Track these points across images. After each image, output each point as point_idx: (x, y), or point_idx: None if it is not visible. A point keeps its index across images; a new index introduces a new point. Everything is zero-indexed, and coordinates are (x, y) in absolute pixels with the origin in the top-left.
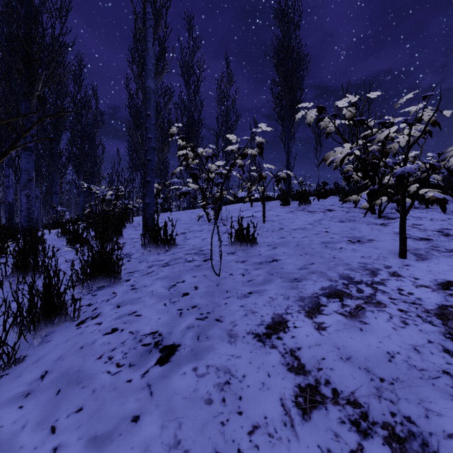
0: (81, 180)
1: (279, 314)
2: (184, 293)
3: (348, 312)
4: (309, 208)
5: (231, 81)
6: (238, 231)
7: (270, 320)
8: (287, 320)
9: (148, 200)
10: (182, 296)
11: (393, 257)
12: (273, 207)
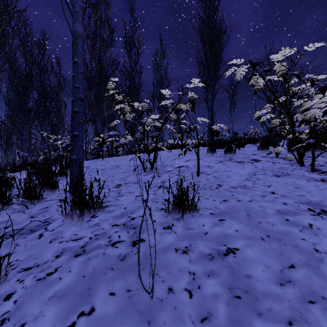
0: (44, 130)
1: None
2: None
3: None
4: (235, 158)
5: (163, 55)
6: (176, 197)
7: None
8: None
9: (75, 156)
10: None
11: None
12: (201, 155)
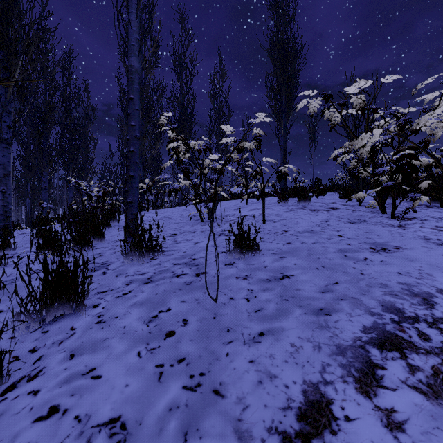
0: (70, 176)
1: (314, 384)
2: (168, 331)
3: (426, 385)
4: (310, 206)
5: (223, 77)
6: (238, 237)
7: (302, 399)
8: (329, 401)
9: (131, 198)
10: (164, 337)
11: (440, 275)
12: (270, 204)
